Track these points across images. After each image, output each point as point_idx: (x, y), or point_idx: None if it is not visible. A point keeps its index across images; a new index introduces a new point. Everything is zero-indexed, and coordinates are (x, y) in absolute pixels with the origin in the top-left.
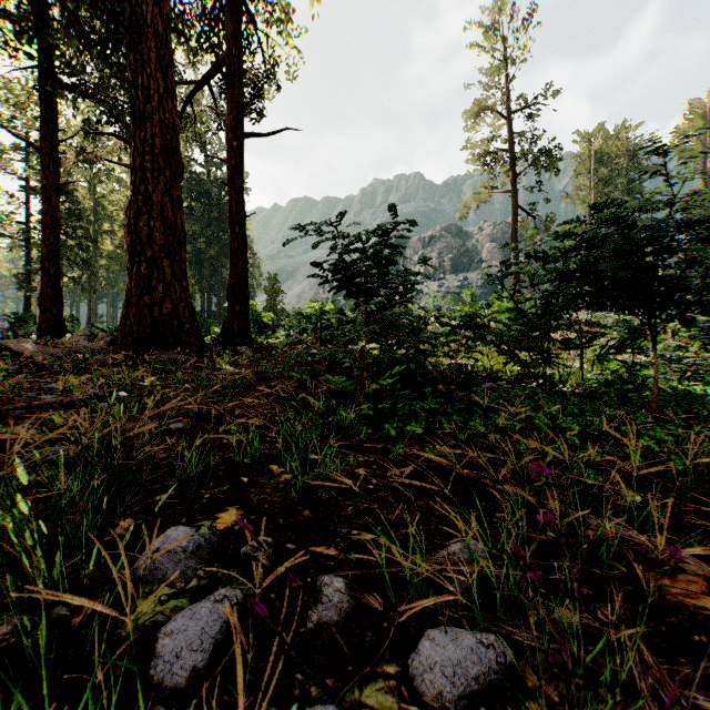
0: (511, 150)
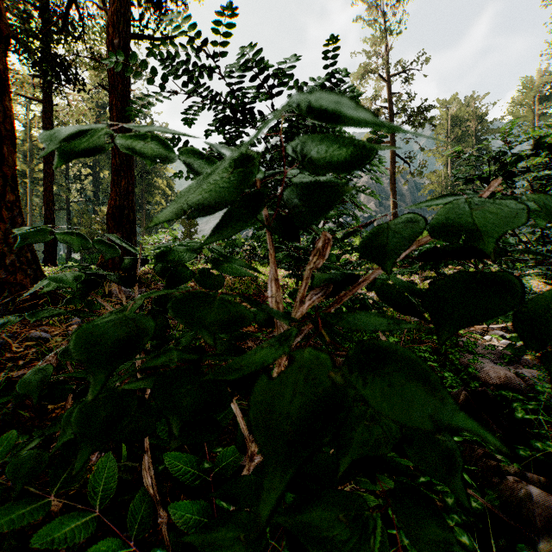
0: (391, 107)
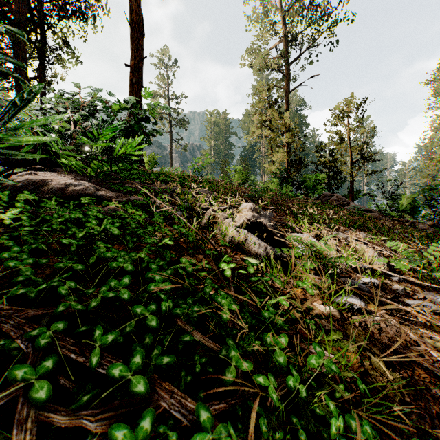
0: (170, 115)
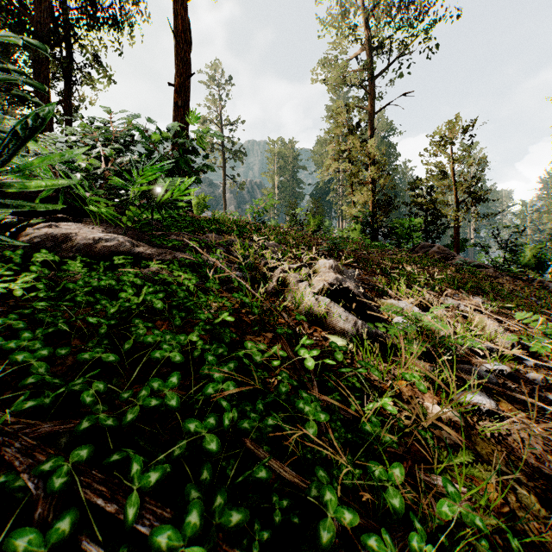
0: (223, 145)
